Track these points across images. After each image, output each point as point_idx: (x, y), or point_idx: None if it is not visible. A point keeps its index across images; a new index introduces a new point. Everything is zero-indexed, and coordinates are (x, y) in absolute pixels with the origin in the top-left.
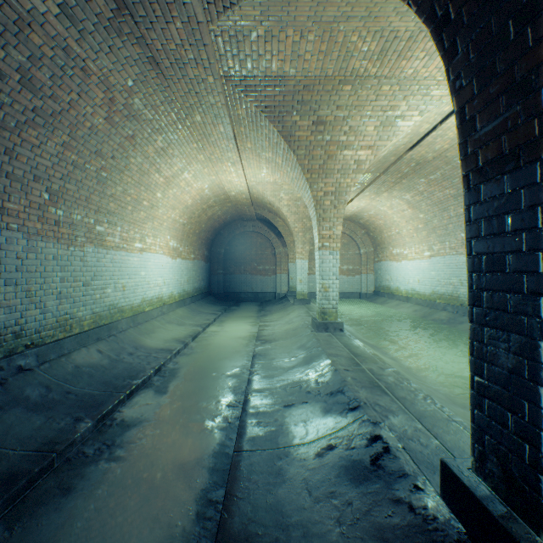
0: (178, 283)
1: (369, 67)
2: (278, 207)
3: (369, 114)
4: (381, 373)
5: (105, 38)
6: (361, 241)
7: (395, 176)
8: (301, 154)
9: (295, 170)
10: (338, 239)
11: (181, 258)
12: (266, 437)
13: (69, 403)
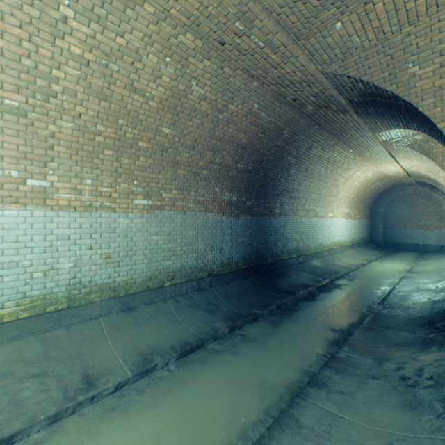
0: (348, 234)
1: None
2: (433, 178)
3: None
4: None
5: (331, 148)
6: None
7: None
8: (438, 160)
9: (436, 167)
10: None
11: (350, 218)
12: (400, 295)
13: (318, 274)
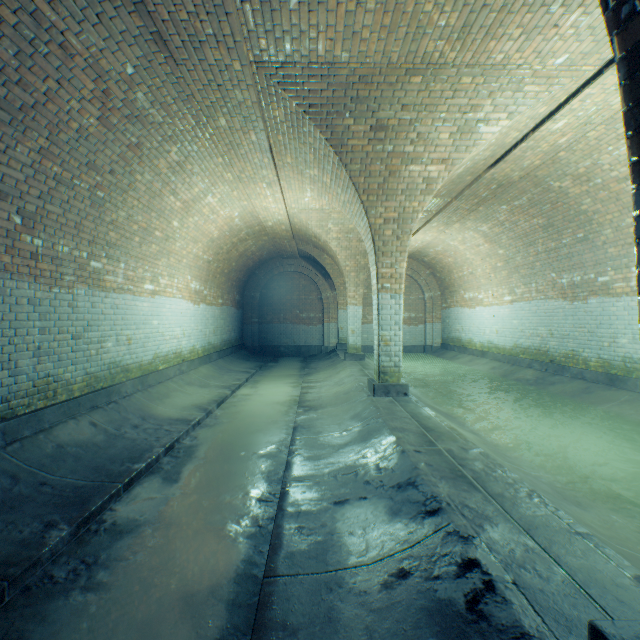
0: (202, 335)
1: (446, 50)
2: (326, 241)
3: (443, 116)
4: (464, 456)
5: (90, 1)
6: (426, 283)
7: (471, 202)
8: (355, 170)
9: (347, 192)
10: (401, 279)
11: (205, 303)
12: (310, 552)
13: (41, 500)
